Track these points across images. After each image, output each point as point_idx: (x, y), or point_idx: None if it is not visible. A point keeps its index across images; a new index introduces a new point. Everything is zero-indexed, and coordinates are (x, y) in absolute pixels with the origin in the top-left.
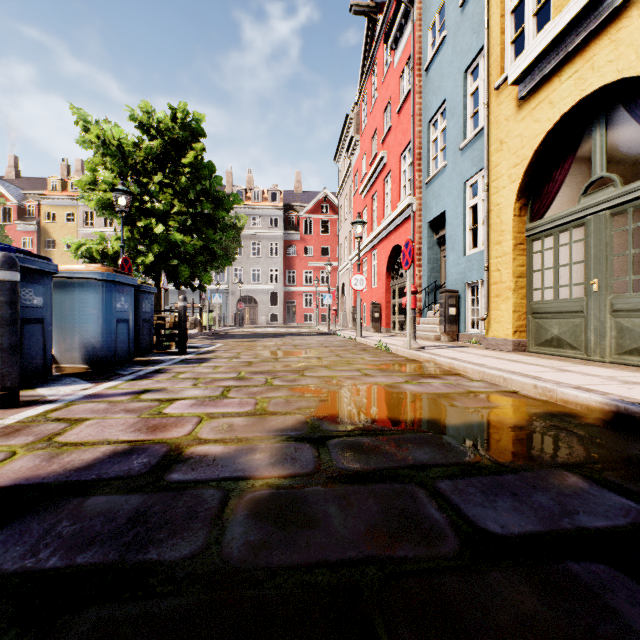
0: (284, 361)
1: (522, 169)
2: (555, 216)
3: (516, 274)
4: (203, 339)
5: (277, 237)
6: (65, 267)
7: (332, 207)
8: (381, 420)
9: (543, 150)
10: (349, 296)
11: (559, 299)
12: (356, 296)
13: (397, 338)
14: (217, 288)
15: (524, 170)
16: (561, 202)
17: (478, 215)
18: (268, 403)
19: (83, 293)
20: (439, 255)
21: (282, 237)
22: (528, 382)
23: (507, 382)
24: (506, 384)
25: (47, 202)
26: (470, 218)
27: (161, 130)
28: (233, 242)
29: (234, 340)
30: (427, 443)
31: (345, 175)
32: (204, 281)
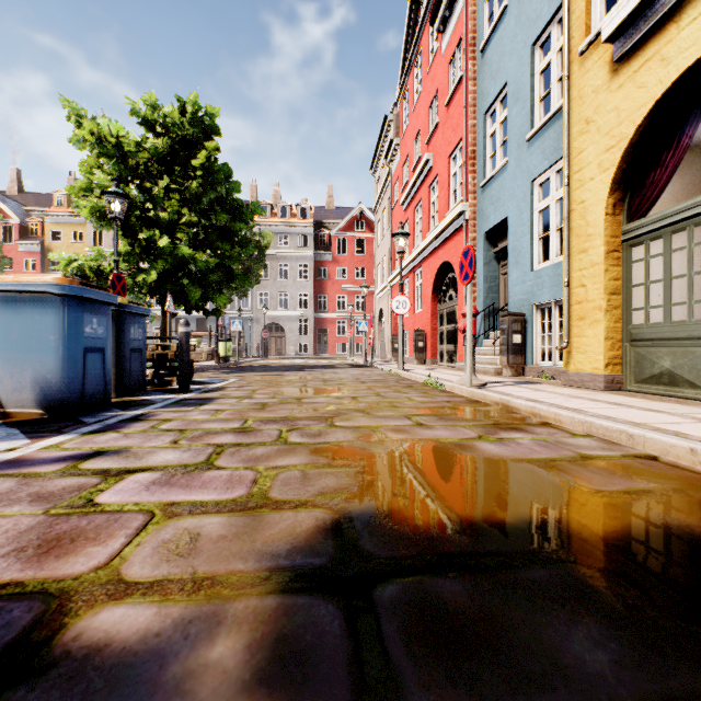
0: (309, 402)
1: (619, 152)
2: (667, 211)
3: (609, 290)
4: (217, 372)
5: (307, 258)
6: (12, 277)
7: (368, 224)
8: (466, 524)
9: (649, 125)
10: (388, 323)
11: (672, 321)
12: (396, 323)
13: (447, 371)
14: (239, 314)
15: (622, 153)
16: (675, 193)
17: (550, 220)
18: (273, 480)
19: (36, 312)
20: (497, 272)
21: (312, 258)
22: (677, 443)
23: (635, 440)
24: (633, 443)
25: (52, 219)
26: (539, 224)
27: (167, 126)
28: (257, 262)
29: (253, 374)
30: (581, 600)
31: (383, 185)
32: (218, 304)
